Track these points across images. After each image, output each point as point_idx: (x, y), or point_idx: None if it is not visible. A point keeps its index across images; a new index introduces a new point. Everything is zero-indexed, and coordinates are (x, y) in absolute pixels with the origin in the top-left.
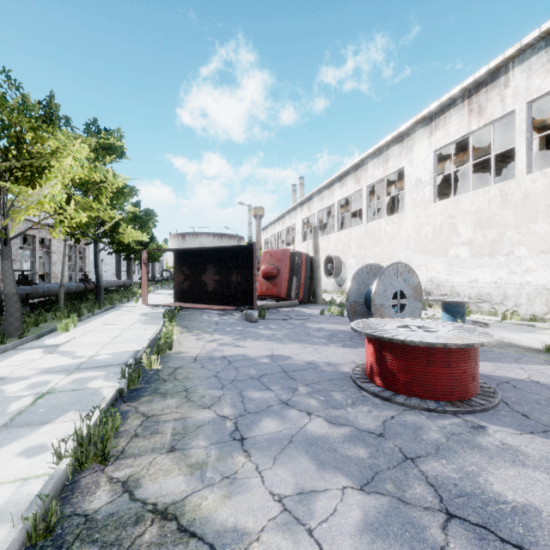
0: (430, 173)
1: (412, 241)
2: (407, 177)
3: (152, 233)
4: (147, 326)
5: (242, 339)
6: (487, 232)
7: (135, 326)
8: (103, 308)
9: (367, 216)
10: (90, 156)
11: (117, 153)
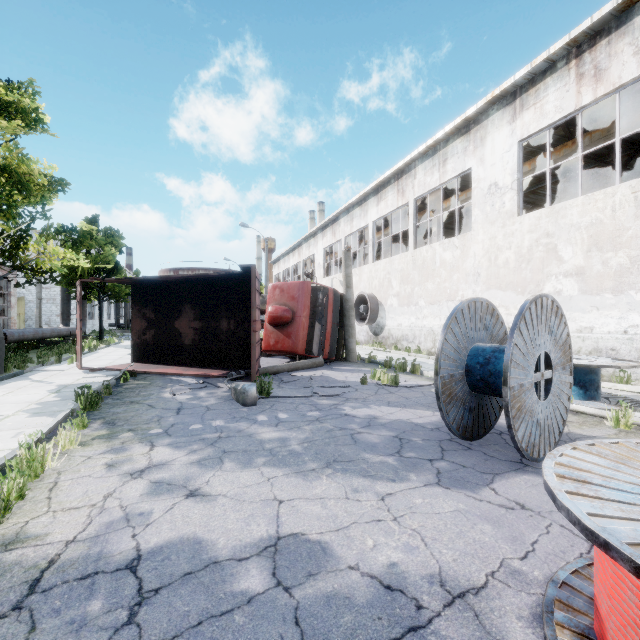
0: (512, 173)
1: (483, 271)
2: (476, 182)
3: (116, 261)
4: (30, 423)
5: (214, 464)
6: (610, 255)
7: (4, 424)
8: (2, 374)
9: (415, 239)
10: None
11: (26, 119)
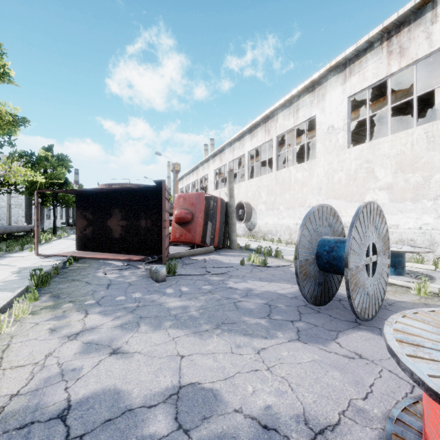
0: (343, 119)
1: (324, 186)
2: (319, 125)
3: (65, 178)
4: None
5: (132, 327)
6: (410, 176)
7: None
8: None
9: (277, 164)
10: None
11: None
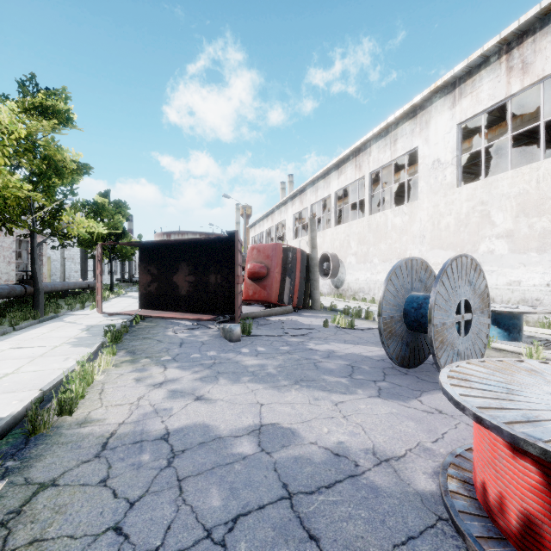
0: (452, 151)
1: (428, 234)
2: (422, 158)
3: (123, 227)
4: (74, 352)
5: (212, 380)
6: (535, 220)
7: (55, 352)
8: (42, 317)
9: (370, 207)
10: (21, 119)
11: (61, 118)
